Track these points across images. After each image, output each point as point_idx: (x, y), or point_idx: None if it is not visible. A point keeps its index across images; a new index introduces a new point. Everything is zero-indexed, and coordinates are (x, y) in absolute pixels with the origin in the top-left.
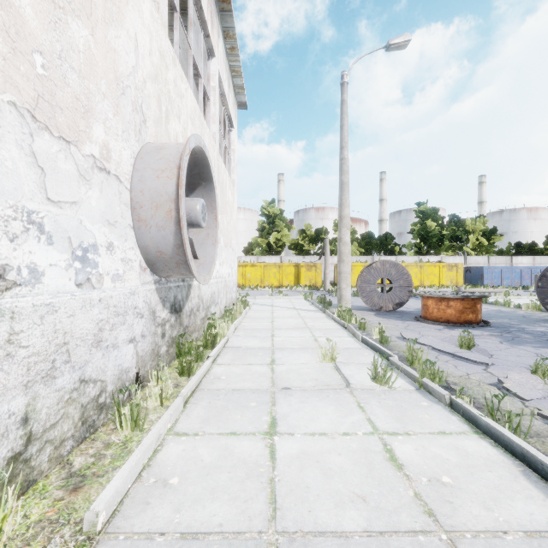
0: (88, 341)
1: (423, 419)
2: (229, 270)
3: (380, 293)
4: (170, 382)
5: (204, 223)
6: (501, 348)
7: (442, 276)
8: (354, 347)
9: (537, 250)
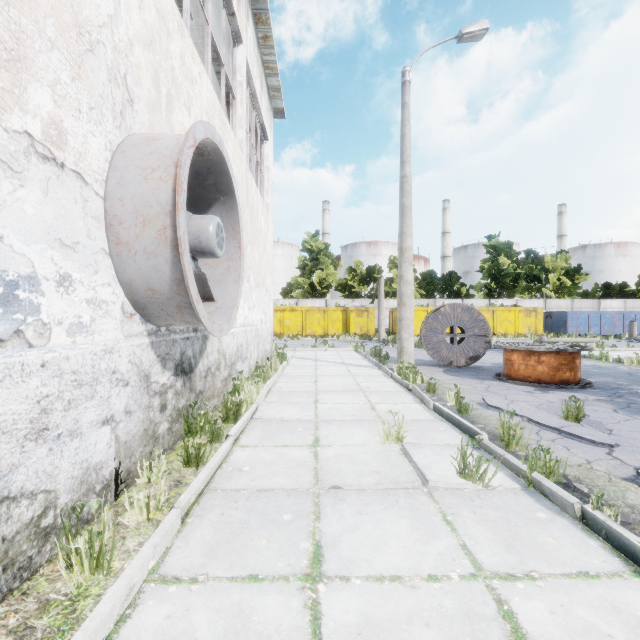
0: (18, 432)
1: (547, 545)
2: (261, 315)
3: (450, 344)
4: (164, 483)
5: (220, 250)
6: (619, 420)
7: (518, 323)
8: (424, 418)
9: (628, 292)
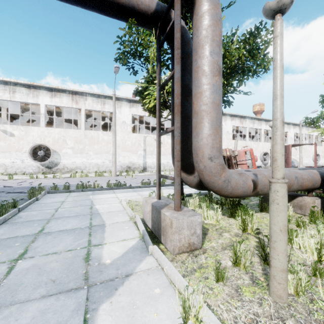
0: (310, 164)
1: None
2: None
3: None
4: None
5: (317, 158)
6: None
7: None
8: None
9: None
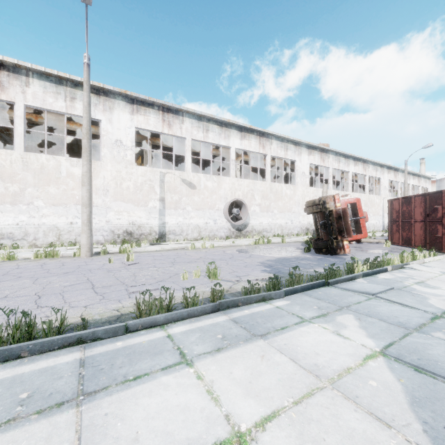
0: None
1: None
2: None
3: None
4: None
5: None
6: None
7: None
8: None
9: None
